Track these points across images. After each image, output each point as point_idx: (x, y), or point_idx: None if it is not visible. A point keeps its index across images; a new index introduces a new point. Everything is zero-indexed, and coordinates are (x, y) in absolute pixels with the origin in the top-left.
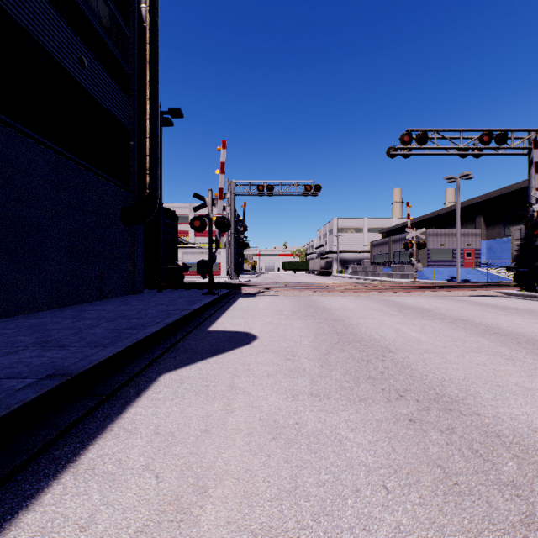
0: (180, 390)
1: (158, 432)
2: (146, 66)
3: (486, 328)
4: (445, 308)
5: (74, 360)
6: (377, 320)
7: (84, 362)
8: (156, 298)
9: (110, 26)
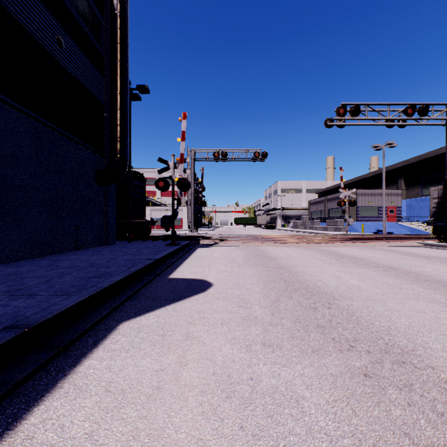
0: (137, 340)
1: (109, 389)
2: (117, 48)
3: (417, 275)
4: (376, 257)
5: (37, 309)
6: (319, 268)
7: (45, 312)
8: (126, 248)
9: (86, 13)
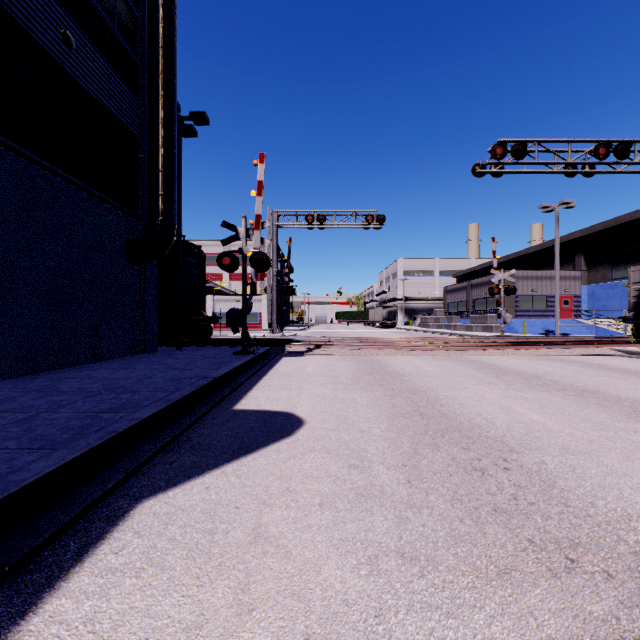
0: (160, 543)
1: None
2: (159, 53)
3: (632, 405)
4: (557, 374)
5: None
6: (473, 392)
7: None
8: (172, 358)
9: None
